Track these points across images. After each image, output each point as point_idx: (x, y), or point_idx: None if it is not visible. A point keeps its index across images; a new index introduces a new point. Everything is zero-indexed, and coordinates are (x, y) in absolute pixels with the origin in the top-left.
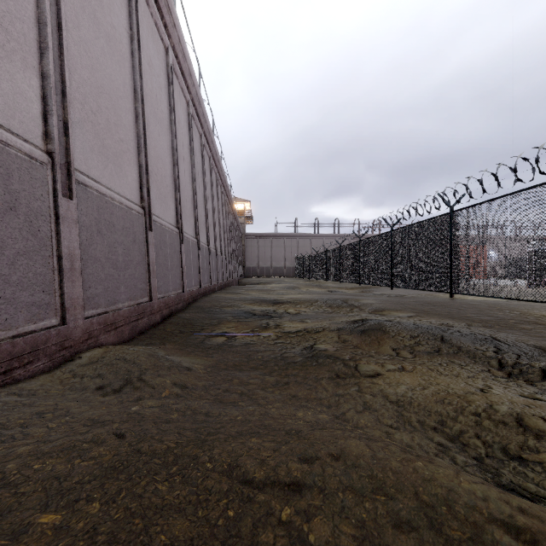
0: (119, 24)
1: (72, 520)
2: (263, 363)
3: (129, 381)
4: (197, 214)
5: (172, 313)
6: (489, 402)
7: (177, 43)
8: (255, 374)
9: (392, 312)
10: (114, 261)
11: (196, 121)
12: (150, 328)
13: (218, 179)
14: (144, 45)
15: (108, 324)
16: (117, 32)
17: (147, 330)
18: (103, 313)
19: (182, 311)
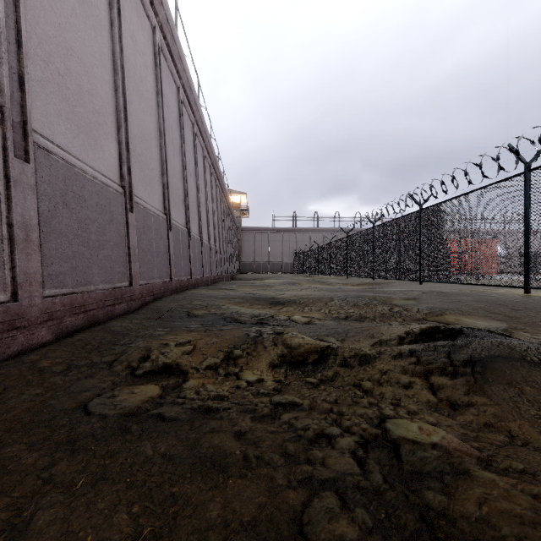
0: None
1: None
2: None
3: None
4: (167, 182)
5: (97, 321)
6: None
7: None
8: None
9: (461, 318)
10: None
11: (170, 64)
12: (2, 361)
13: (206, 157)
14: None
15: None
16: None
17: None
18: None
19: (121, 317)
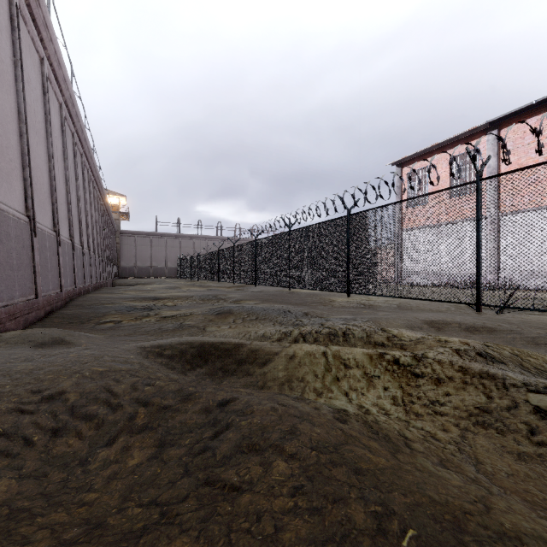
0: (5, 56)
1: (82, 354)
2: (146, 332)
3: (55, 341)
4: (71, 216)
5: (53, 310)
6: (257, 331)
7: (53, 53)
8: (141, 337)
9: (247, 302)
10: (11, 264)
11: (69, 121)
12: (38, 321)
13: (90, 175)
14: (24, 65)
15: (11, 314)
16: (5, 65)
17: (35, 323)
18: (6, 306)
19: (61, 309)
